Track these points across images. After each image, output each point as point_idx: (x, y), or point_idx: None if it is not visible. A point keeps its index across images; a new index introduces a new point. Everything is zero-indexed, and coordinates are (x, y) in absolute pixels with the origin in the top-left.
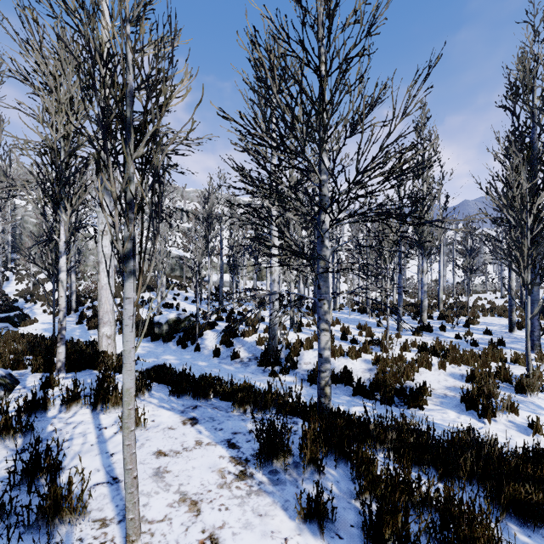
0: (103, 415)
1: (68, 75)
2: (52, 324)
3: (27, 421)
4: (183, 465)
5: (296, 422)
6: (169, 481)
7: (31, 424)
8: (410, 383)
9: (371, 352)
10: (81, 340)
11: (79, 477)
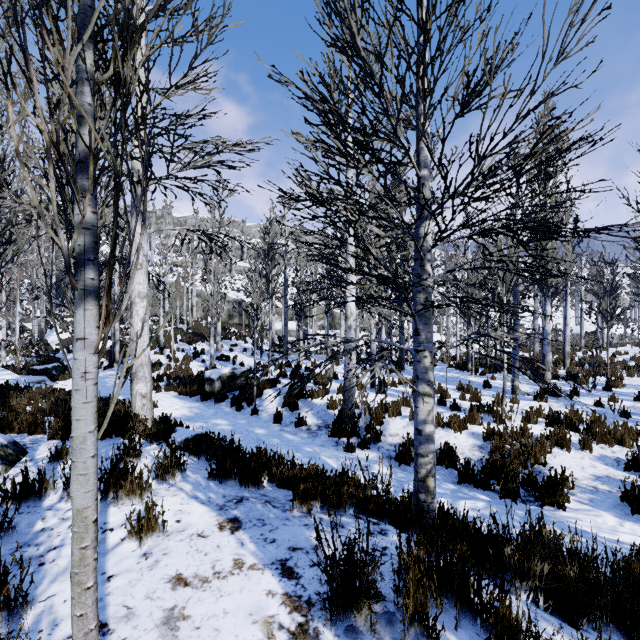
0: (113, 507)
1: None
2: None
3: (4, 516)
4: (209, 605)
5: (384, 532)
6: (184, 638)
7: (10, 521)
8: (541, 469)
9: (480, 422)
10: (121, 398)
11: (52, 618)
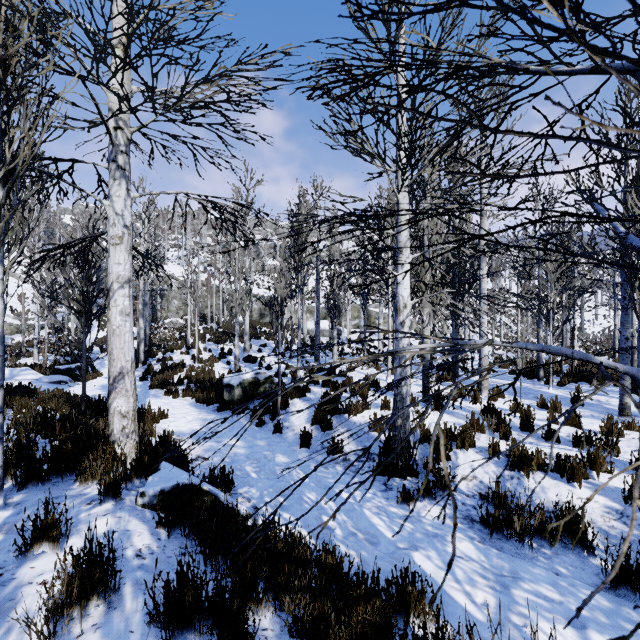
0: None
1: None
2: None
3: None
4: None
5: None
6: None
7: None
8: None
9: (609, 469)
10: None
11: None
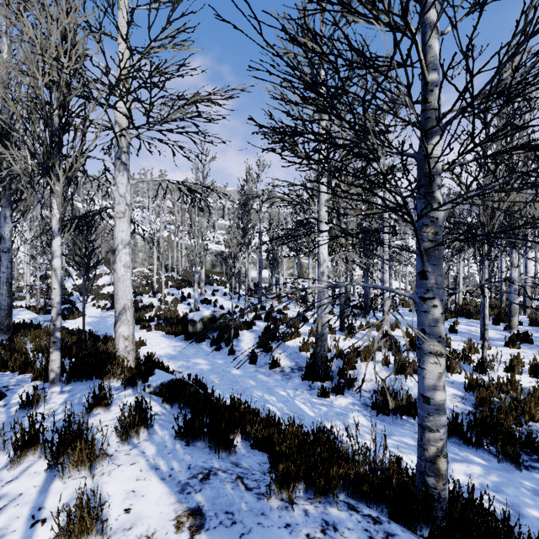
0: (58, 481)
1: (61, 4)
2: (97, 317)
3: None
4: None
5: None
6: None
7: None
8: (538, 427)
9: (459, 371)
10: None
11: None
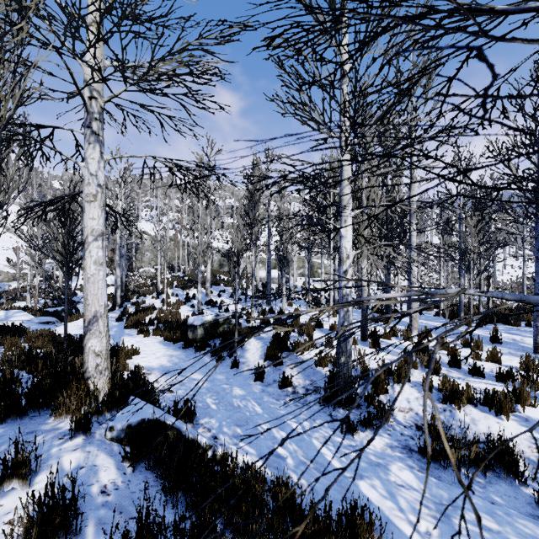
0: None
1: None
2: None
3: None
4: None
5: None
6: None
7: None
8: None
9: (533, 403)
10: (111, 341)
11: None
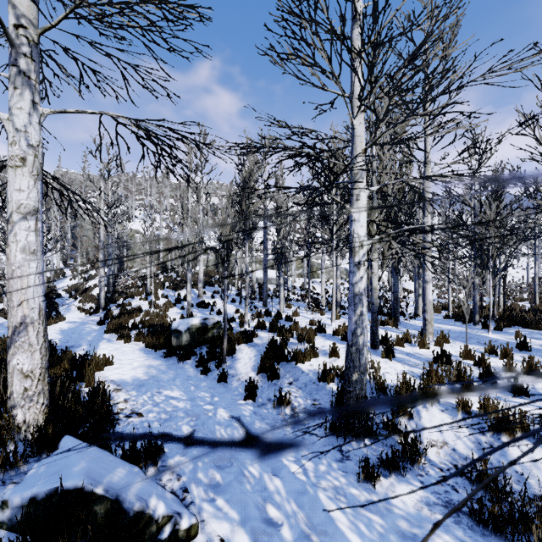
0: None
1: None
2: (75, 323)
3: None
4: None
5: None
6: None
7: None
8: None
9: None
10: (85, 348)
11: None
